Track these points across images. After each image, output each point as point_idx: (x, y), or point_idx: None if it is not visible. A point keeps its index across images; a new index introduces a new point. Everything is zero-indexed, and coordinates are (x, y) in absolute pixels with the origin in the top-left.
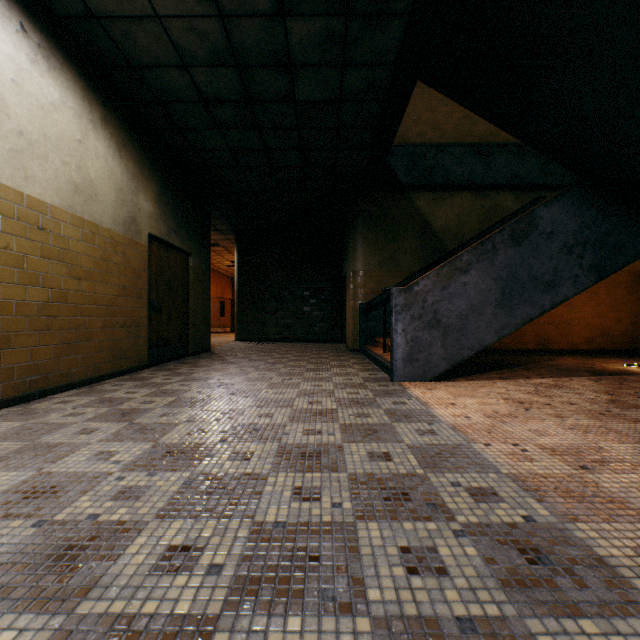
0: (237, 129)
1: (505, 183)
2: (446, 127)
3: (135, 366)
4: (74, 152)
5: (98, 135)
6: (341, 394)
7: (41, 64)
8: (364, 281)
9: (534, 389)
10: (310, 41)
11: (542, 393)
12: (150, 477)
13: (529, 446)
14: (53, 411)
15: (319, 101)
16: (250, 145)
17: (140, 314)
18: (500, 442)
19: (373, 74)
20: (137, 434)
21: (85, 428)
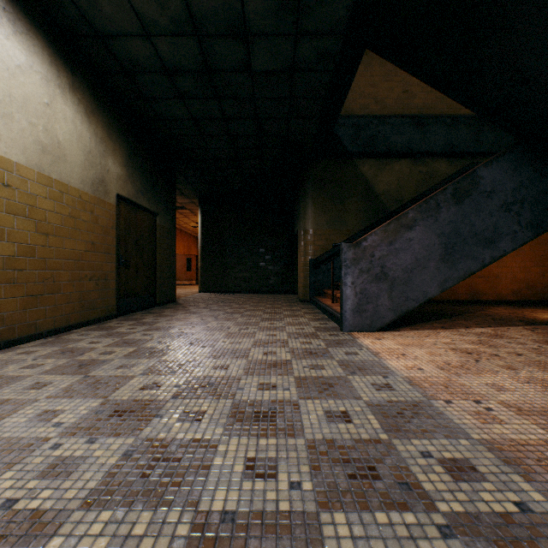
0: (198, 99)
1: (440, 151)
2: (387, 101)
3: (103, 316)
4: (41, 114)
5: (66, 100)
6: (295, 344)
7: (6, 27)
8: (314, 239)
9: (477, 339)
10: (265, 9)
11: (486, 343)
12: (89, 444)
13: (492, 403)
14: (13, 362)
15: (273, 71)
16: (210, 114)
17: (108, 268)
18: (460, 398)
19: (324, 44)
20: (89, 389)
21: (38, 382)
